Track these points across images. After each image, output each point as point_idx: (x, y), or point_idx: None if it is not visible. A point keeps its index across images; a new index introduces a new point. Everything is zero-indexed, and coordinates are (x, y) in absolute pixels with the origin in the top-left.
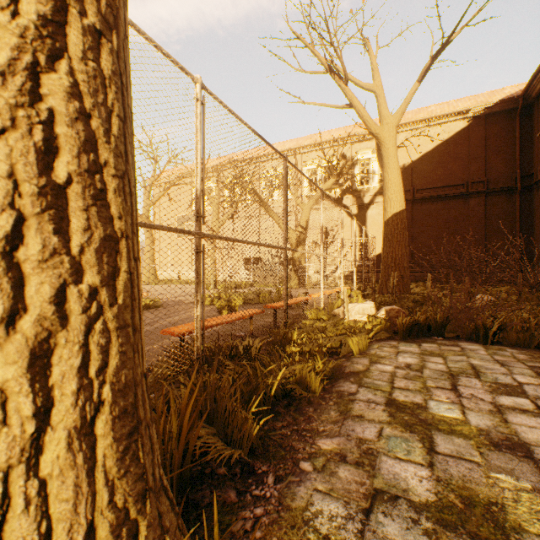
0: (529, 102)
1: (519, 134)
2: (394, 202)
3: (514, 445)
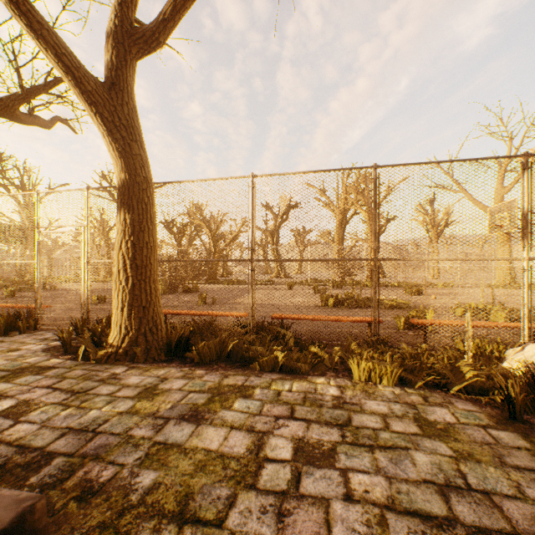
0: None
1: None
2: None
3: (196, 418)
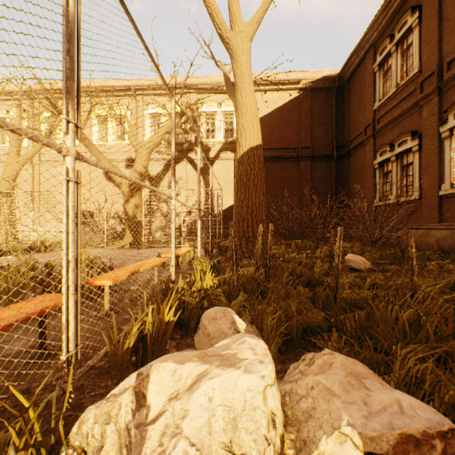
0: (342, 84)
1: (335, 110)
2: (250, 133)
3: None
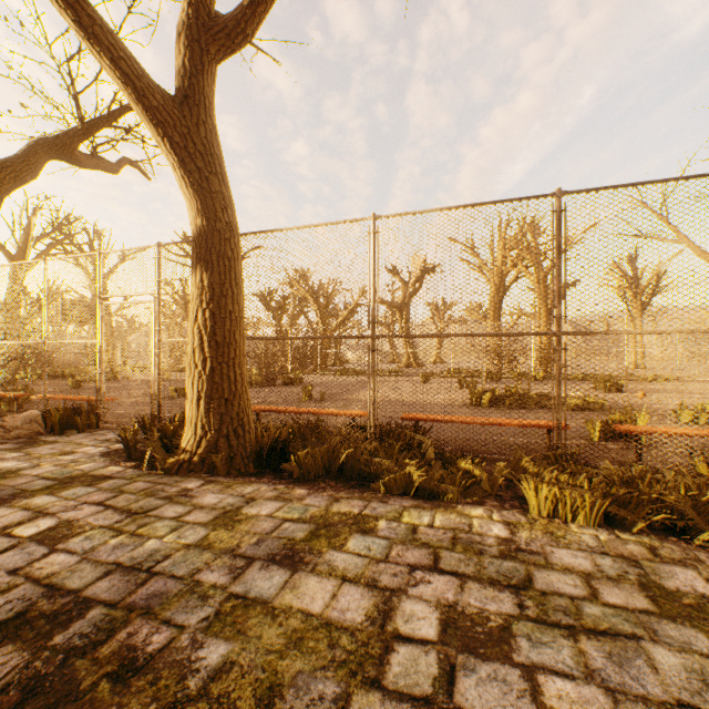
0: None
1: None
2: None
3: (291, 560)
